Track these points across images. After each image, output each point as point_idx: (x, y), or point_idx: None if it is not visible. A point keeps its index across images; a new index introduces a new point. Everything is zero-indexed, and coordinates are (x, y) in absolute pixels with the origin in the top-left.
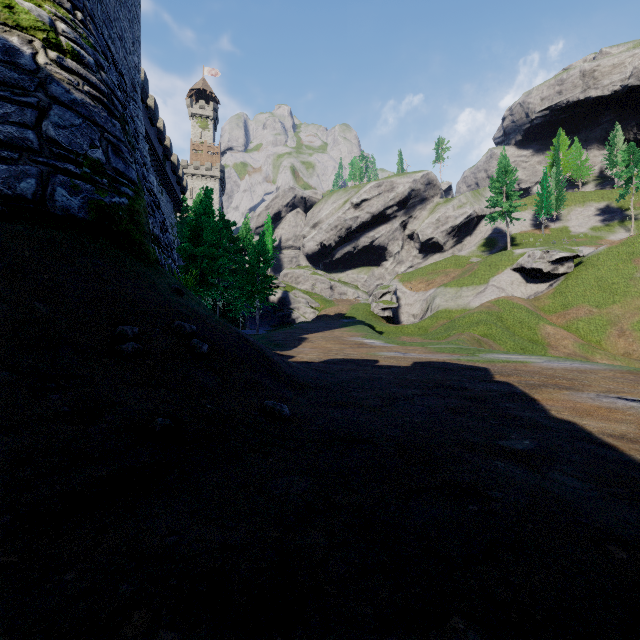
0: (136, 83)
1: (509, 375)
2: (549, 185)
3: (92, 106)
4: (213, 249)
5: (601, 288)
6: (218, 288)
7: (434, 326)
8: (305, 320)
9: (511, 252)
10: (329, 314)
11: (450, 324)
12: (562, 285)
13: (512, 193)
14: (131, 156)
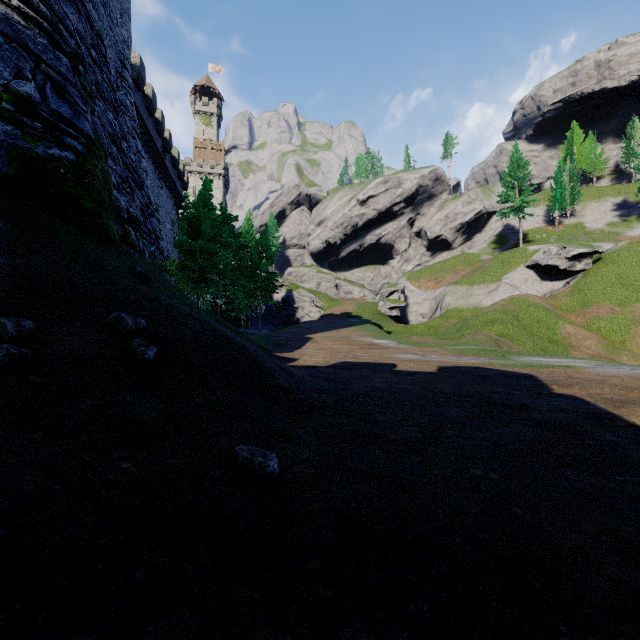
0: (125, 59)
1: (569, 385)
2: (563, 179)
3: (22, 26)
4: (212, 243)
5: (623, 285)
6: (217, 285)
7: (445, 326)
8: (310, 319)
9: (524, 249)
10: (335, 313)
11: (462, 323)
12: (580, 282)
13: (525, 188)
14: (85, 104)
